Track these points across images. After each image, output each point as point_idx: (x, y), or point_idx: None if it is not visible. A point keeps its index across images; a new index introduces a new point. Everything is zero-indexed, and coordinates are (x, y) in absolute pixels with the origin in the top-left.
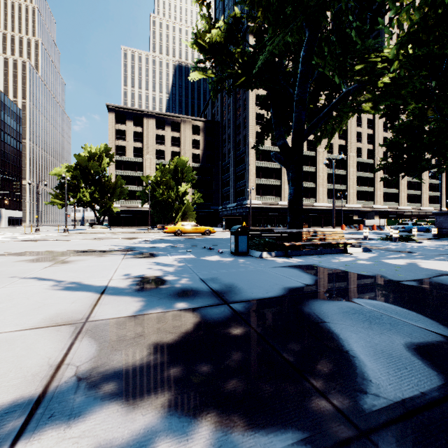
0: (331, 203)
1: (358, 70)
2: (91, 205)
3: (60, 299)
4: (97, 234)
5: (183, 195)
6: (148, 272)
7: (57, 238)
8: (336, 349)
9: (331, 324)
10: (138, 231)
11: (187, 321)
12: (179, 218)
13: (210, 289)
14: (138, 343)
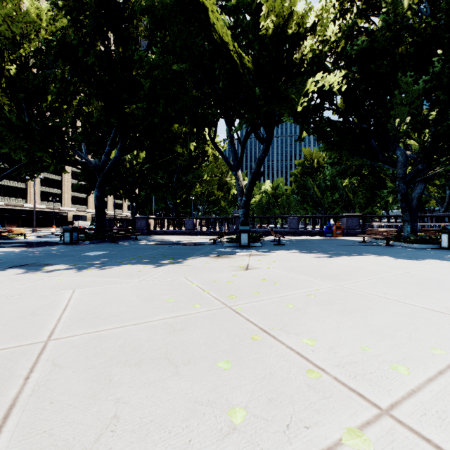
0: (45, 205)
1: None
2: None
3: None
4: None
5: None
6: None
7: None
8: None
9: None
10: None
11: None
12: None
13: None
14: None
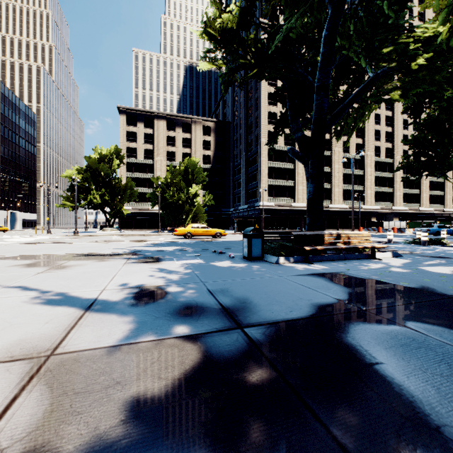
0: (347, 204)
1: (387, 52)
2: (101, 207)
3: (33, 318)
4: (107, 236)
5: (193, 197)
6: (148, 281)
7: (66, 240)
8: (418, 423)
9: (392, 367)
10: (148, 233)
11: (186, 357)
12: (190, 220)
13: (219, 305)
14: (111, 399)
